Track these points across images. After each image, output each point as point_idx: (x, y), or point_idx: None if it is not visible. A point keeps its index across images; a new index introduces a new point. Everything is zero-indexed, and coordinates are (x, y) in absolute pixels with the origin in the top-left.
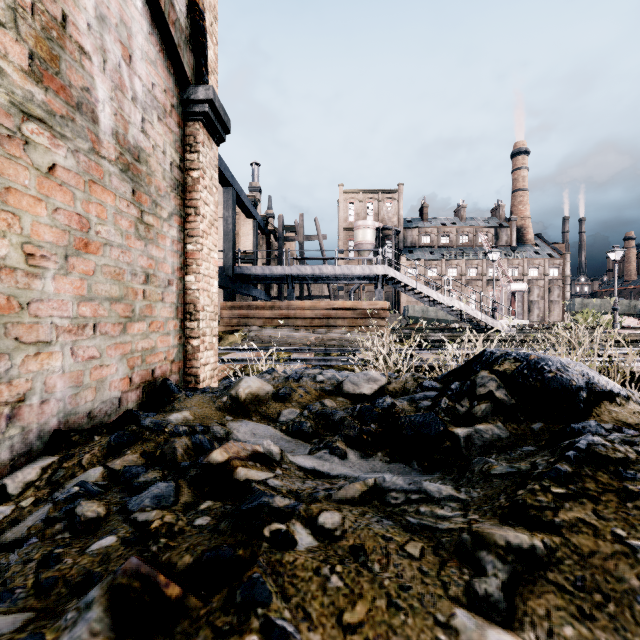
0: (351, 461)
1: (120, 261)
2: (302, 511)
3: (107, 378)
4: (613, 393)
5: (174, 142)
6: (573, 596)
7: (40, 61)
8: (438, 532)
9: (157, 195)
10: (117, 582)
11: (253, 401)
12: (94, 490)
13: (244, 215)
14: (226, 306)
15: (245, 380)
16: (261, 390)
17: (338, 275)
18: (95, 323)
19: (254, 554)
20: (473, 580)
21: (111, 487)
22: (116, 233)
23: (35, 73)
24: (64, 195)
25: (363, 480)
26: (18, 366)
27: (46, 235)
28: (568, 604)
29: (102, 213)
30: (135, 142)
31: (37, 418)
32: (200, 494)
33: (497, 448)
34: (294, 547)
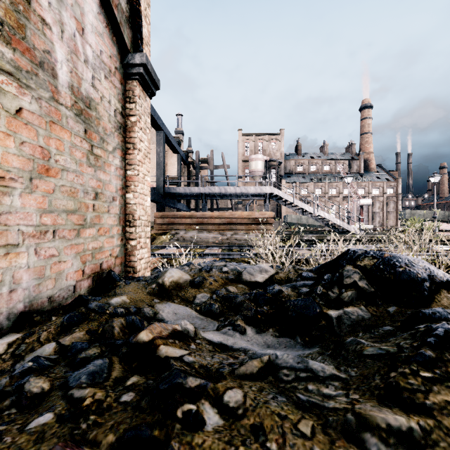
0: (249, 336)
1: (75, 183)
2: (210, 390)
3: (64, 271)
4: (449, 283)
5: (117, 95)
6: None
7: (9, 28)
8: (325, 410)
9: (104, 134)
10: None
11: (175, 287)
12: (45, 364)
13: (171, 151)
14: (158, 215)
15: (169, 271)
16: (181, 279)
17: (238, 193)
18: (54, 229)
19: (168, 435)
20: None
21: (60, 361)
22: (71, 161)
23: (5, 37)
24: (29, 132)
25: (259, 356)
26: None
27: (14, 162)
28: None
29: (60, 146)
30: (87, 94)
31: (6, 304)
32: (129, 369)
33: (362, 327)
34: (203, 427)
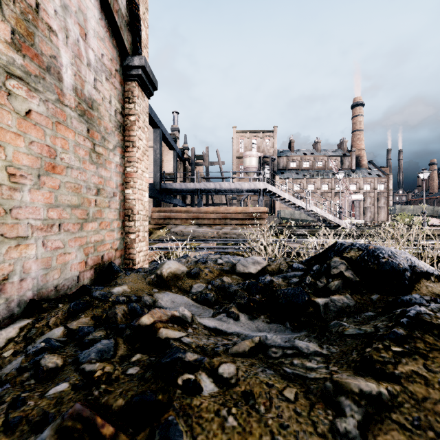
0: (242, 322)
1: (78, 179)
2: (206, 364)
3: (69, 262)
4: (429, 273)
5: (117, 95)
6: (412, 433)
7: (19, 36)
8: (307, 380)
9: (105, 133)
10: (64, 424)
11: (173, 278)
12: (56, 345)
13: (167, 148)
14: (155, 210)
15: (167, 263)
16: (178, 270)
17: (232, 189)
18: (60, 223)
19: (170, 399)
20: (335, 420)
21: (69, 342)
22: (75, 159)
23: (16, 44)
24: (37, 132)
25: (251, 338)
26: (3, 254)
27: (24, 160)
28: (408, 439)
29: (65, 145)
30: (89, 95)
31: (17, 291)
32: (132, 348)
33: (347, 313)
34: (200, 393)
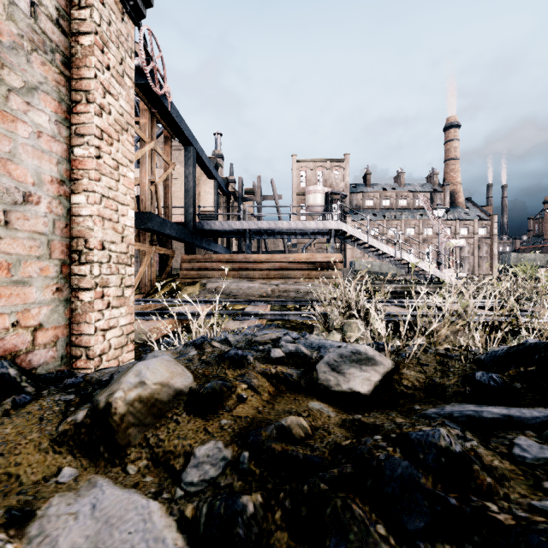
0: None
1: None
2: None
3: None
4: None
5: None
6: None
7: None
8: None
9: None
10: None
11: (142, 417)
12: None
13: (206, 176)
14: (186, 259)
15: (135, 369)
16: (165, 389)
17: (293, 230)
18: None
19: None
20: None
21: None
22: None
23: None
24: None
25: None
26: None
27: None
28: None
29: None
30: None
31: None
32: None
33: None
34: None
